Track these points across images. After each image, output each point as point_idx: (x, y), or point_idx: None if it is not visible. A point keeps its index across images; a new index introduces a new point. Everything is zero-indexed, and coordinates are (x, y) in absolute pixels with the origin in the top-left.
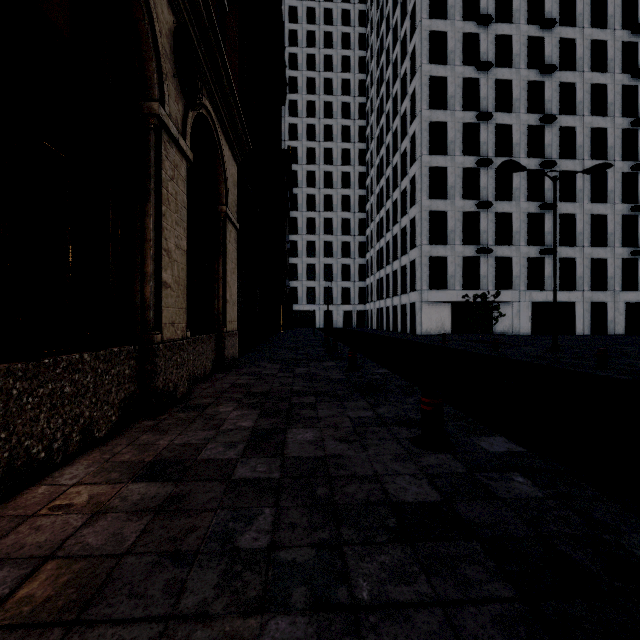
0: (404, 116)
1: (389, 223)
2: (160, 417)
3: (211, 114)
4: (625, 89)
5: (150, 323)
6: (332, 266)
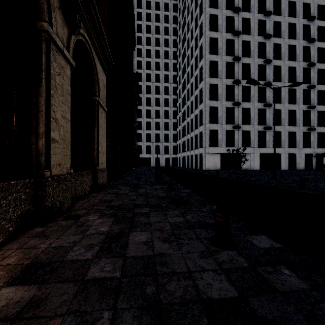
0: (196, 58)
1: (188, 113)
2: (48, 225)
3: (88, 42)
4: (304, 48)
5: (42, 164)
6: (159, 134)
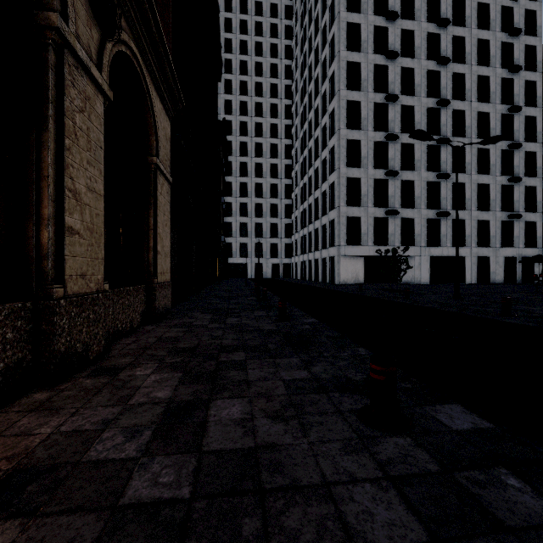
0: (324, 96)
1: (311, 188)
2: (60, 386)
3: (137, 58)
4: (503, 81)
5: (48, 275)
6: (262, 225)
